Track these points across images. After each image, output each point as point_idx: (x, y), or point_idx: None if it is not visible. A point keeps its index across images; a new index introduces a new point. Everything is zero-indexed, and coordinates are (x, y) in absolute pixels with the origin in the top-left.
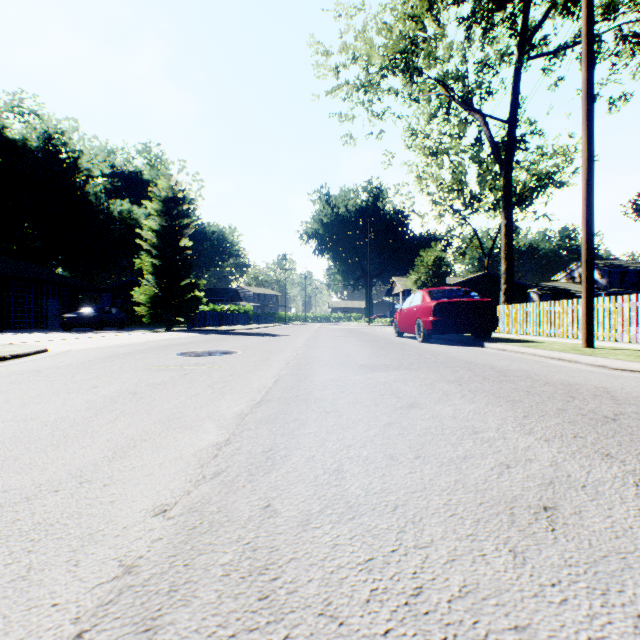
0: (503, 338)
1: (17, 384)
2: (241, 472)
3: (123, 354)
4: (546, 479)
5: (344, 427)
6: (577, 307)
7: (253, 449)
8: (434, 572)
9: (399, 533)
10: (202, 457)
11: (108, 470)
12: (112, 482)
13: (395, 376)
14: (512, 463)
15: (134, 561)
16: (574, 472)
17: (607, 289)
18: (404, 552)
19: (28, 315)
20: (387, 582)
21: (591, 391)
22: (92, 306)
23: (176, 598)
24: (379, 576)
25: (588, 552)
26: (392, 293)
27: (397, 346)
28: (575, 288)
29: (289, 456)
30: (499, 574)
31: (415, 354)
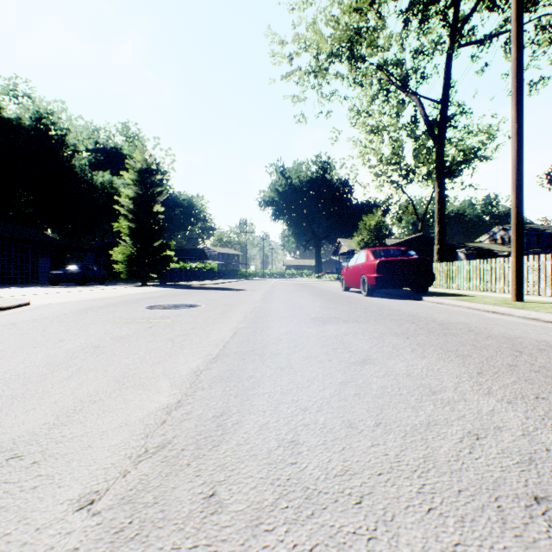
0: (438, 292)
1: None
2: (187, 444)
3: (97, 307)
4: (524, 455)
5: (299, 386)
6: (504, 265)
7: (204, 413)
8: None
9: (370, 541)
10: (149, 424)
11: (43, 441)
12: (43, 458)
13: (345, 329)
14: (481, 432)
15: None
16: None
17: (525, 249)
18: None
19: (21, 272)
20: None
21: (534, 345)
22: (76, 264)
23: None
24: None
25: None
26: (338, 253)
27: (344, 300)
28: (497, 248)
29: (241, 423)
30: None
31: (361, 307)
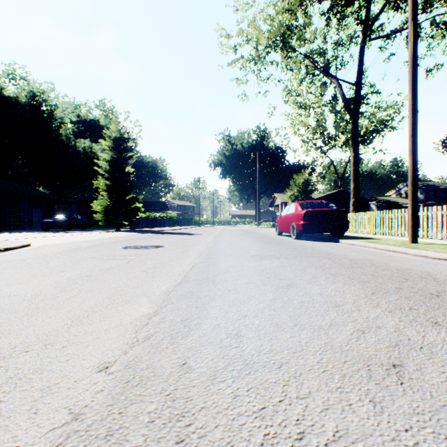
0: (352, 236)
1: (6, 269)
2: (165, 336)
3: (84, 247)
4: (392, 342)
5: (241, 301)
6: (404, 214)
7: (174, 318)
8: (313, 419)
9: (284, 386)
10: (137, 325)
11: (66, 335)
12: (69, 344)
13: (277, 263)
14: (366, 329)
15: (80, 409)
16: (413, 336)
17: (424, 202)
18: (289, 402)
19: (19, 220)
20: (276, 428)
21: (418, 274)
22: (63, 214)
23: (111, 442)
24: (270, 423)
25: (430, 402)
26: (274, 204)
27: (278, 242)
28: (402, 201)
29: (201, 324)
30: (363, 421)
31: (291, 247)
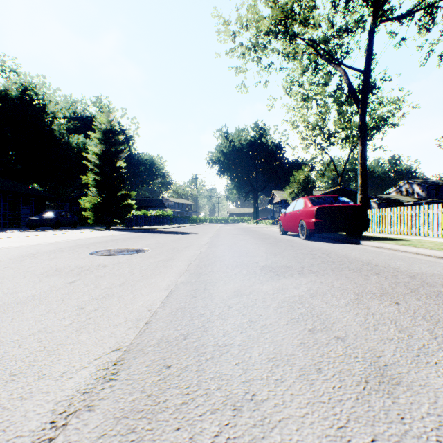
0: (370, 236)
1: None
2: None
3: (41, 253)
4: None
5: None
6: (428, 211)
7: None
8: None
9: None
10: None
11: None
12: None
13: (306, 285)
14: None
15: None
16: None
17: (426, 199)
18: None
19: (5, 218)
20: None
21: None
22: (51, 211)
23: None
24: None
25: None
26: (273, 202)
27: (286, 243)
28: (403, 199)
29: None
30: None
31: (307, 252)
